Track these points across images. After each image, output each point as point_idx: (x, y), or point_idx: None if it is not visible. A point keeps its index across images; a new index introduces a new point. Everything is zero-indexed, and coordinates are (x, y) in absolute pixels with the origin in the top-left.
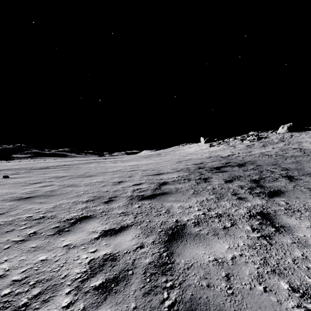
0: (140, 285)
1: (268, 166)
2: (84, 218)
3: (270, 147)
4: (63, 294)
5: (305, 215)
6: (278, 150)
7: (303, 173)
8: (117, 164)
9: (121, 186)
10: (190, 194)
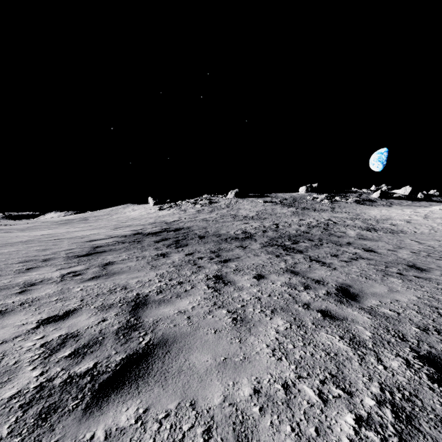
0: (92, 273)
1: (198, 230)
2: (33, 268)
3: (216, 213)
4: (56, 278)
5: (185, 252)
6: (219, 216)
7: (214, 234)
8: (17, 234)
9: (50, 252)
10: (122, 251)
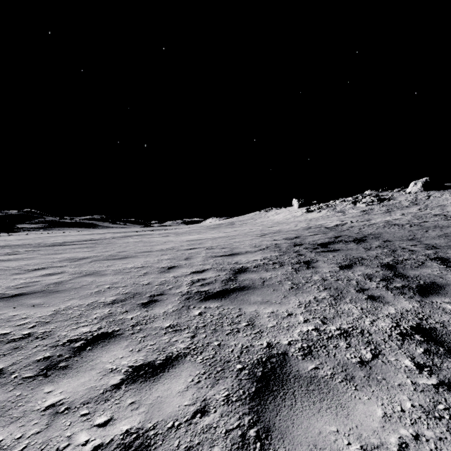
0: None
1: (402, 242)
2: (100, 339)
3: (399, 213)
4: None
5: None
6: (412, 218)
7: None
8: (169, 238)
9: (173, 275)
10: (287, 290)
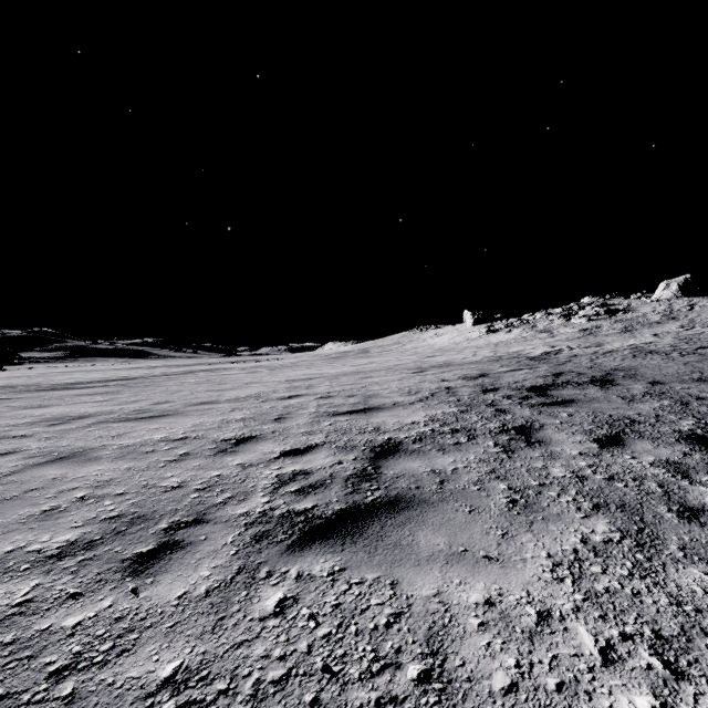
0: None
1: (687, 385)
2: None
3: (647, 333)
4: None
5: None
6: (675, 341)
7: None
8: (257, 377)
9: (240, 462)
10: (503, 510)
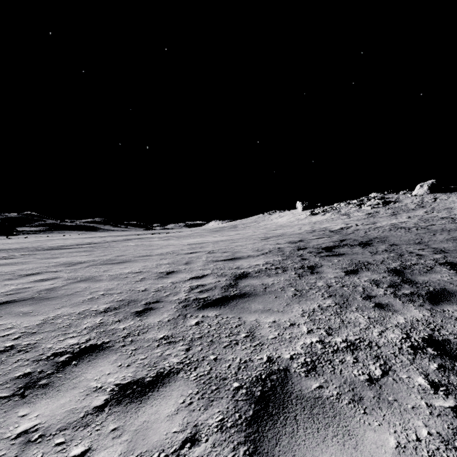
0: None
1: (409, 246)
2: (88, 352)
3: (405, 216)
4: None
5: None
6: (418, 221)
7: None
8: (170, 242)
9: (171, 281)
10: (289, 297)
